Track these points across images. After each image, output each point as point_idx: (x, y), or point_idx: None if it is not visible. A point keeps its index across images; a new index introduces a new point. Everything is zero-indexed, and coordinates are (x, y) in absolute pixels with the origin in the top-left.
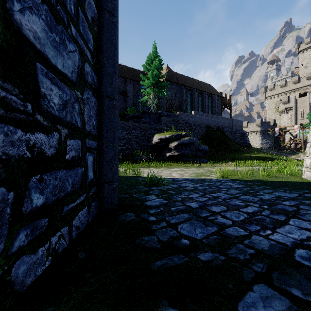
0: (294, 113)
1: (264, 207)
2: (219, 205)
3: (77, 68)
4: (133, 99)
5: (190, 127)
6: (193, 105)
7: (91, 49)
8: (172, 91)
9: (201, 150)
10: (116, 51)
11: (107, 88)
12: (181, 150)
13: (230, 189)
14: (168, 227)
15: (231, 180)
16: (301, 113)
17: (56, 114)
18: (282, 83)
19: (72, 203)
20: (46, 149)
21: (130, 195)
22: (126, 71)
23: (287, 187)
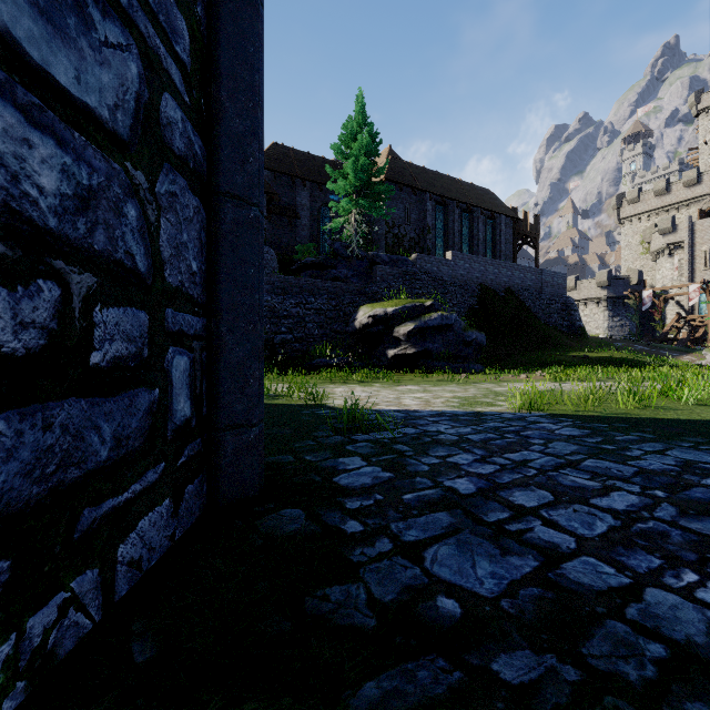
0: (688, 257)
1: (656, 494)
2: (533, 488)
3: (132, 100)
4: (310, 225)
5: (442, 288)
6: (449, 239)
7: (184, 60)
8: (401, 206)
9: (470, 344)
10: (258, 78)
11: (232, 173)
12: (423, 344)
13: (552, 442)
14: (397, 555)
15: (550, 416)
16: (704, 256)
17: (49, 225)
18: (659, 186)
19: (113, 495)
20: (2, 333)
21: (297, 455)
22: (294, 161)
23: (700, 437)
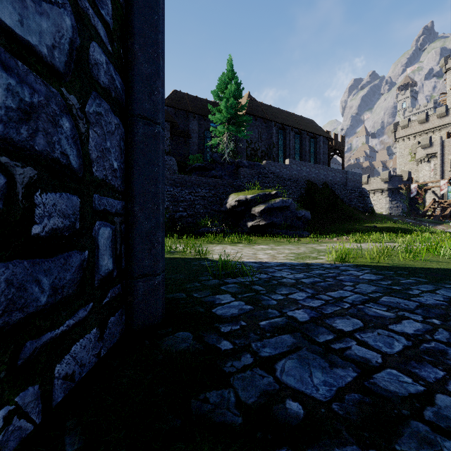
0: (440, 163)
1: (434, 322)
2: (348, 317)
3: (67, 43)
4: (198, 142)
5: (282, 183)
6: (287, 151)
7: (108, 21)
8: (256, 130)
9: (300, 218)
10: (161, 37)
11: (142, 101)
12: (270, 218)
13: (358, 284)
14: (256, 367)
15: (355, 266)
16: (450, 162)
17: None
18: (421, 117)
19: (51, 329)
20: None
21: (188, 293)
22: (187, 102)
23: None
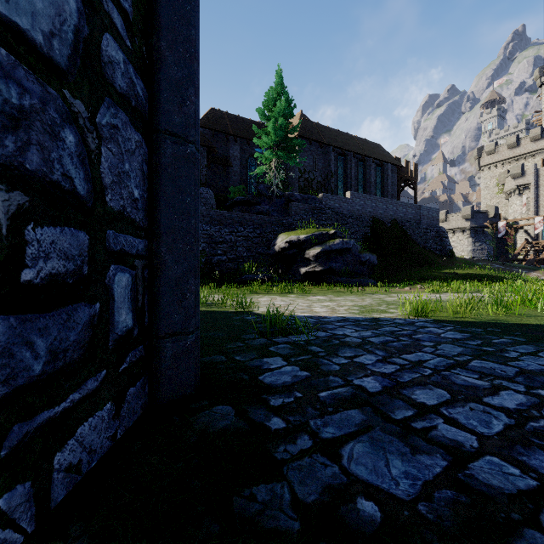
0: (534, 196)
1: (540, 393)
2: (431, 387)
3: (70, 32)
4: (240, 171)
5: (343, 220)
6: (348, 182)
7: (126, 9)
8: (311, 157)
9: (365, 263)
10: (194, 33)
11: (171, 113)
12: (328, 263)
13: (440, 344)
14: (316, 453)
15: (434, 322)
16: None
17: None
18: (511, 140)
19: (49, 407)
20: None
21: (228, 355)
22: (227, 122)
23: None
